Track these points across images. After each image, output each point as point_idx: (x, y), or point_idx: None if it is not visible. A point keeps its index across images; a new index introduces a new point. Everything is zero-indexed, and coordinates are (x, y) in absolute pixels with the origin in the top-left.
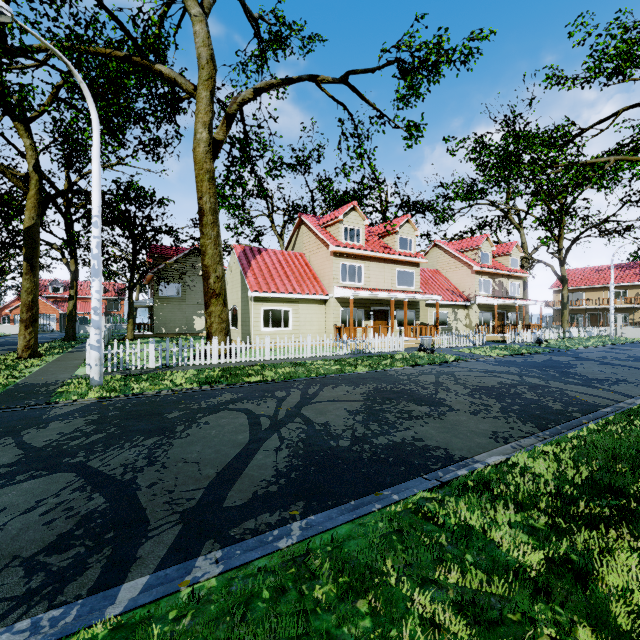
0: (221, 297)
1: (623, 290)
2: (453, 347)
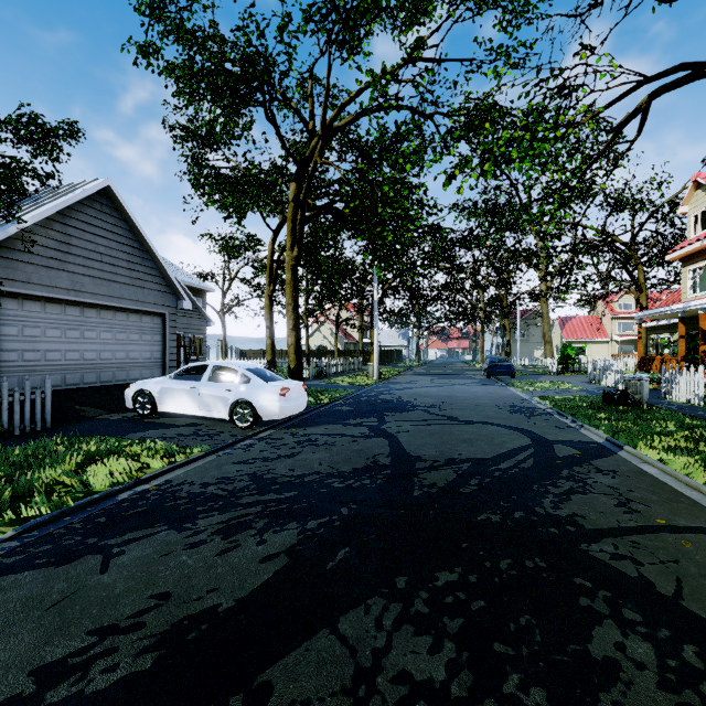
0: (550, 343)
1: None
2: None
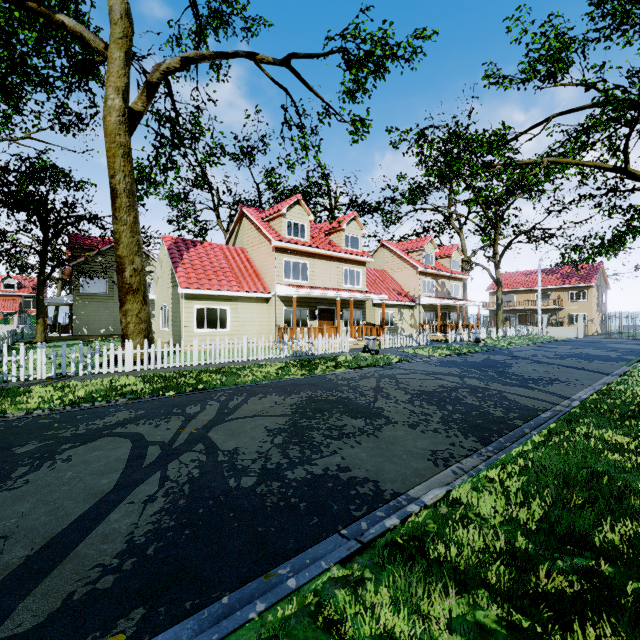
0: (140, 293)
1: (547, 293)
2: (398, 347)
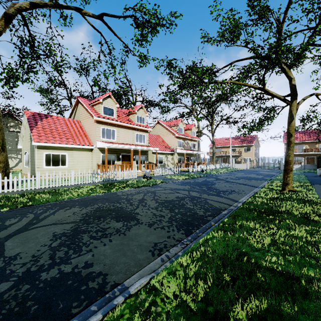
0: None
1: (235, 148)
2: (164, 175)
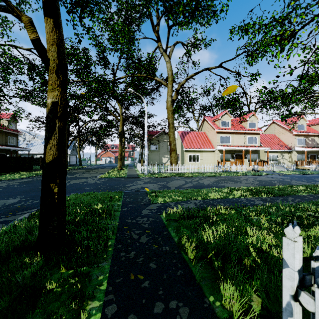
0: (175, 151)
1: None
2: (274, 171)
